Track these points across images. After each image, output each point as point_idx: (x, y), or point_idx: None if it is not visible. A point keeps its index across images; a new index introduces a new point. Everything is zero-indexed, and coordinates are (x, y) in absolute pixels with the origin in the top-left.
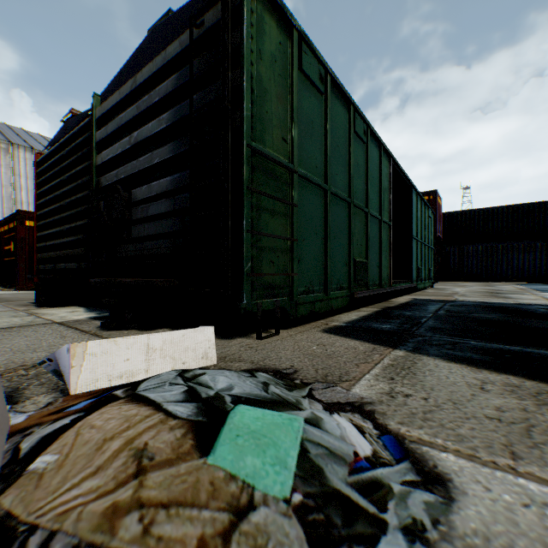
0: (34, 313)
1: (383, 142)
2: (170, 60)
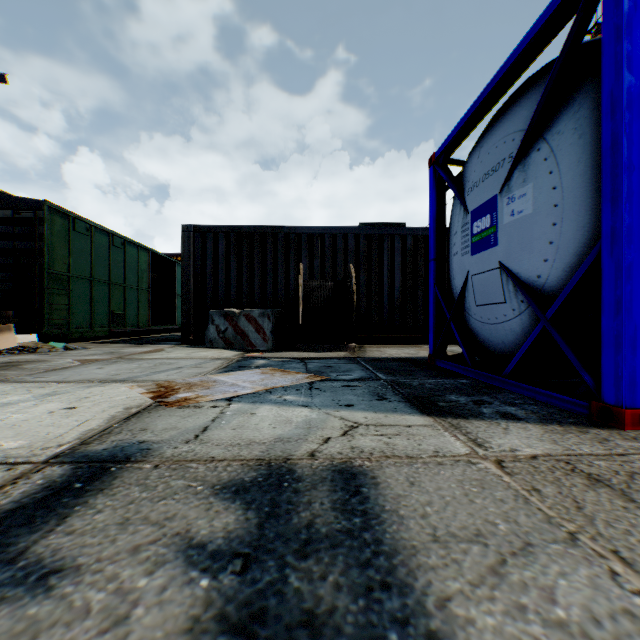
0: None
1: (140, 244)
2: None
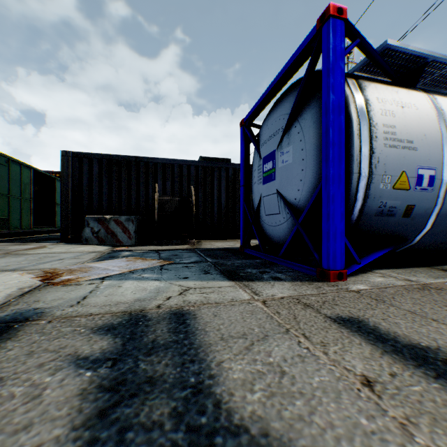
0: None
1: (24, 163)
2: None
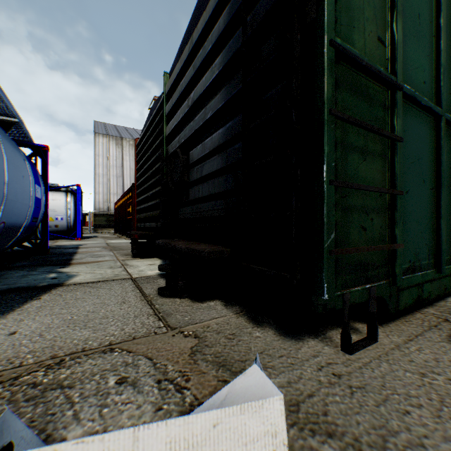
0: (125, 265)
1: None
2: None
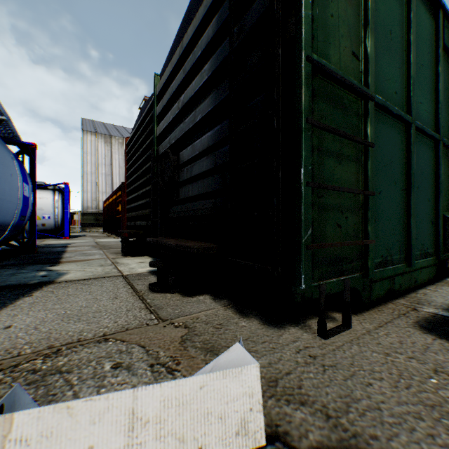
0: (115, 263)
1: None
2: (211, 4)
